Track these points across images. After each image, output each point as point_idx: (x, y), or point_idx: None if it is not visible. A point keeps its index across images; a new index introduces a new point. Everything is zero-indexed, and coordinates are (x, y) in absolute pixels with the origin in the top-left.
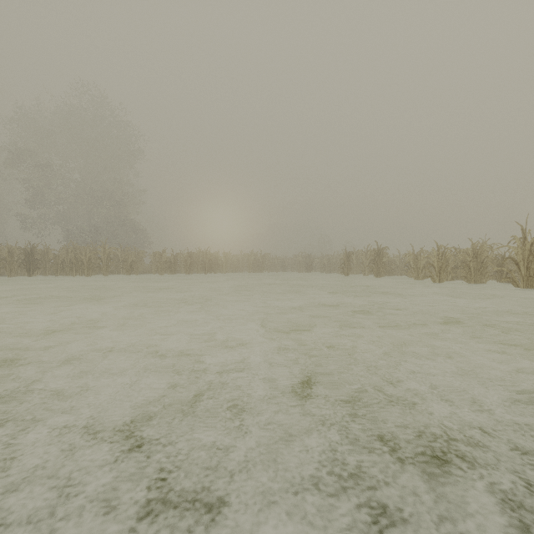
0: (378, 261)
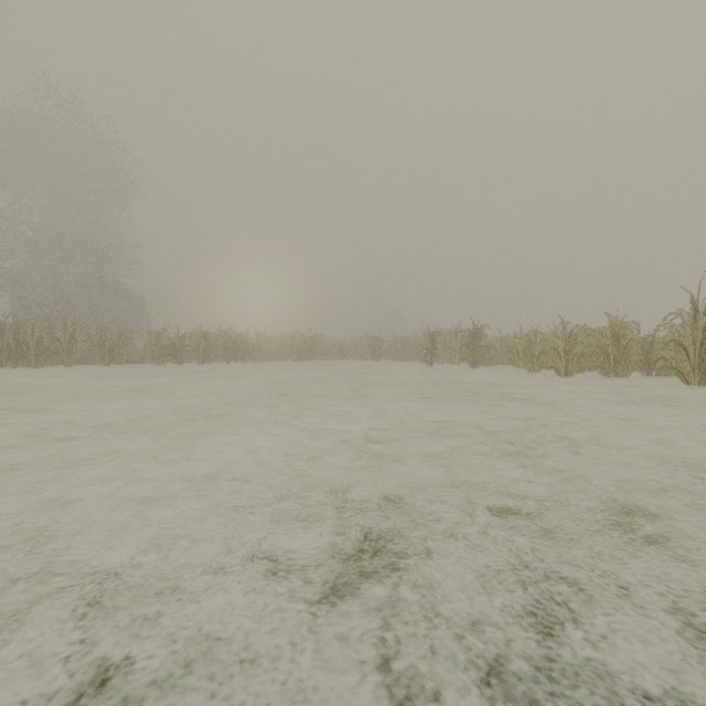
0: (474, 345)
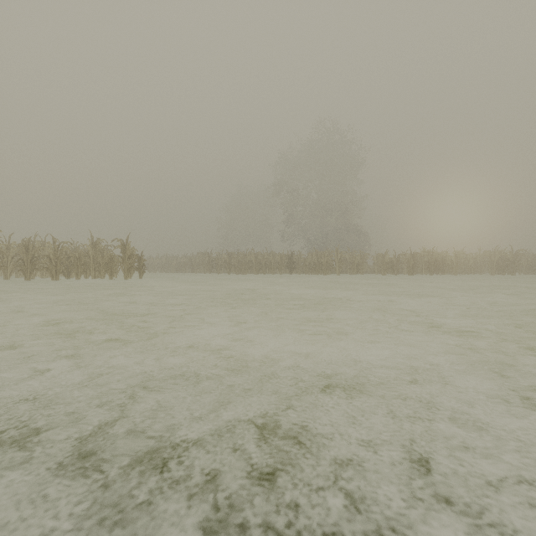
0: None
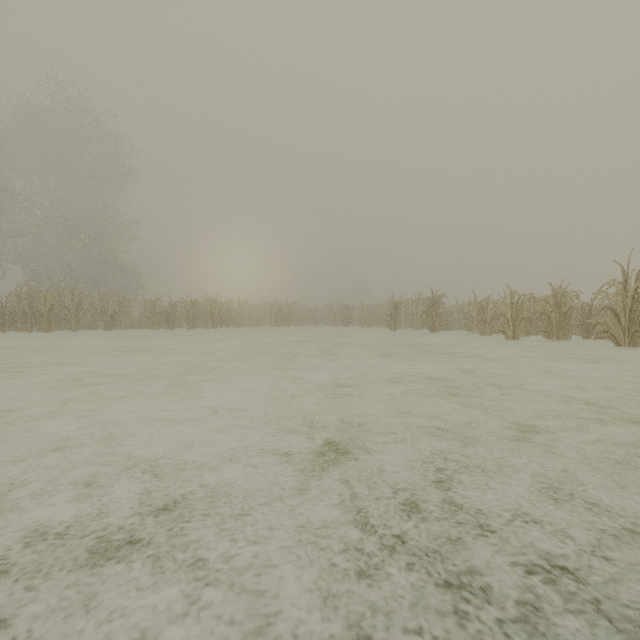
0: (433, 312)
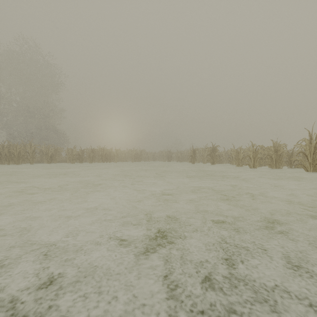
0: (213, 154)
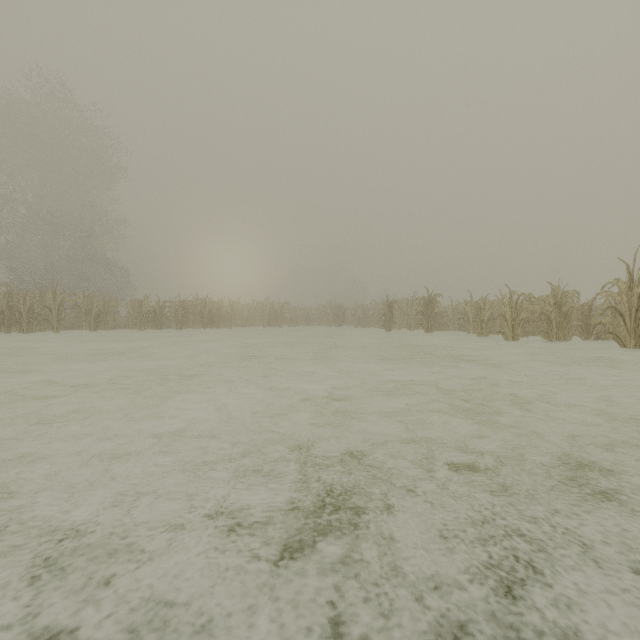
0: (428, 312)
